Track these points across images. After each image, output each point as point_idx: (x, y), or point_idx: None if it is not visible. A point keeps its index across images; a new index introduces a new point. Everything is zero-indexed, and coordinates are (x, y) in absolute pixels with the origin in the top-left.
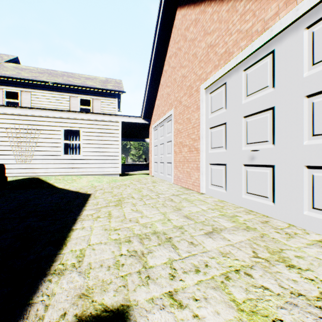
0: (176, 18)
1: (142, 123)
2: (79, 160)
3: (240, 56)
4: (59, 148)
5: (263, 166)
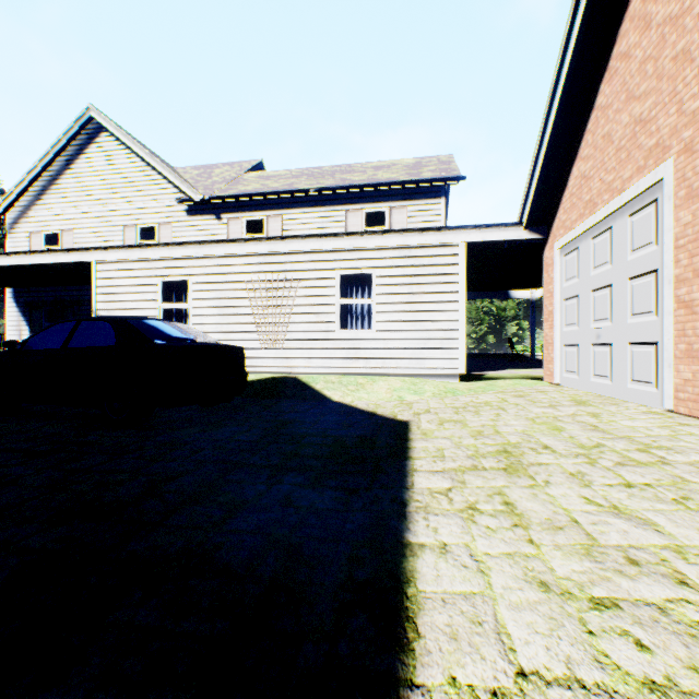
0: None
1: (520, 241)
2: (368, 341)
3: None
4: (330, 315)
5: None
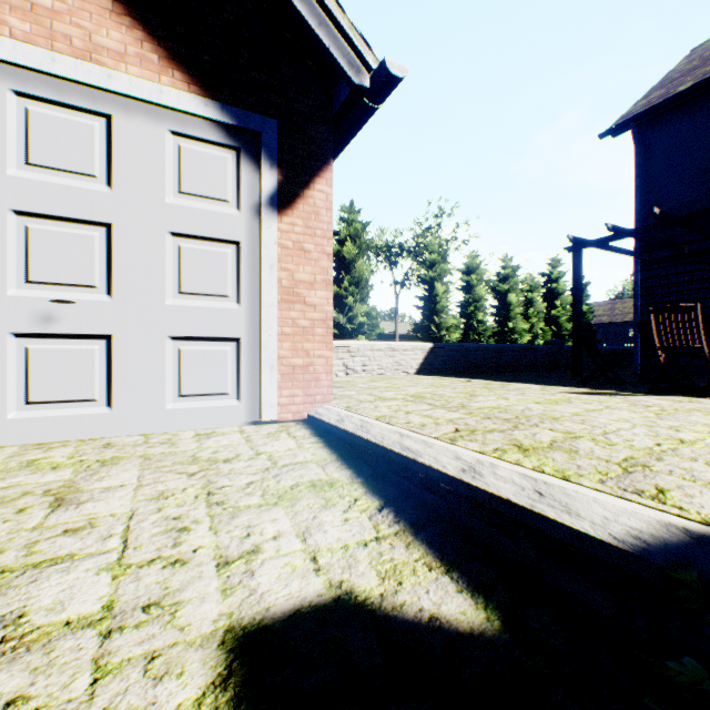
0: None
1: None
2: None
3: (7, 45)
4: None
5: (86, 337)
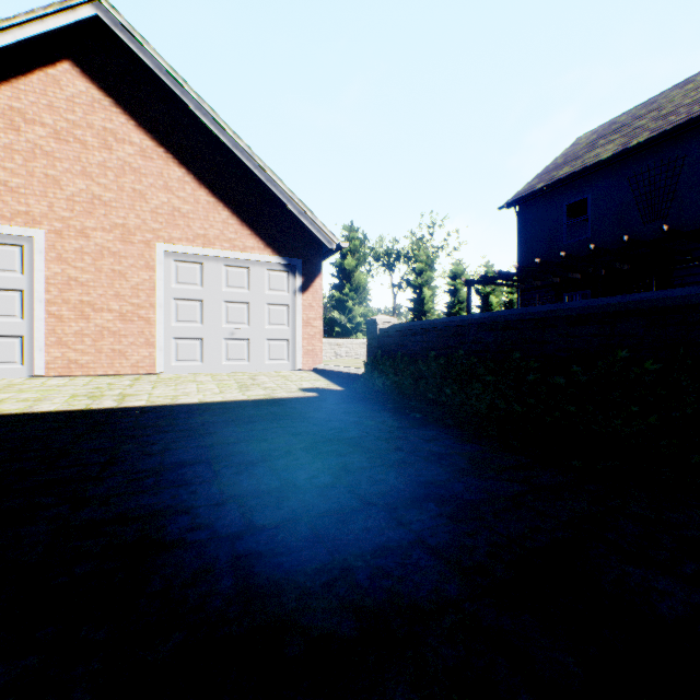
0: (63, 71)
1: None
2: None
3: (224, 253)
4: None
5: (243, 339)
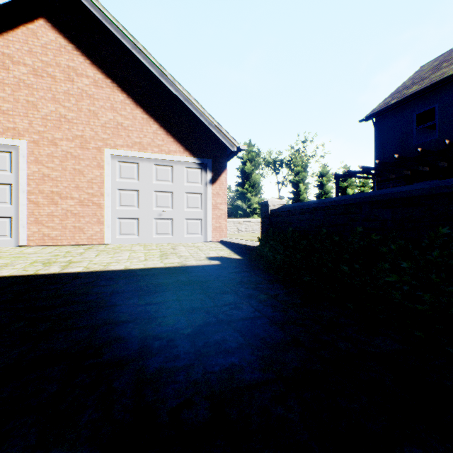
0: (39, 25)
1: None
2: None
3: (154, 155)
4: None
5: (168, 219)
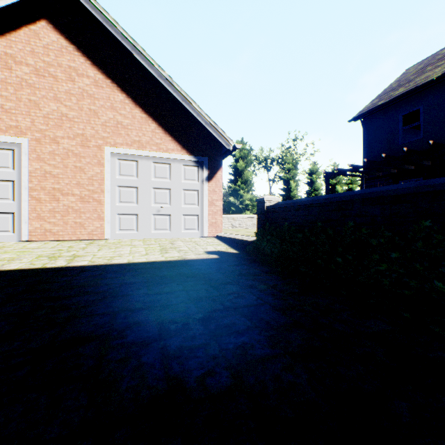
0: (41, 27)
1: None
2: None
3: (152, 153)
4: None
5: (166, 215)
